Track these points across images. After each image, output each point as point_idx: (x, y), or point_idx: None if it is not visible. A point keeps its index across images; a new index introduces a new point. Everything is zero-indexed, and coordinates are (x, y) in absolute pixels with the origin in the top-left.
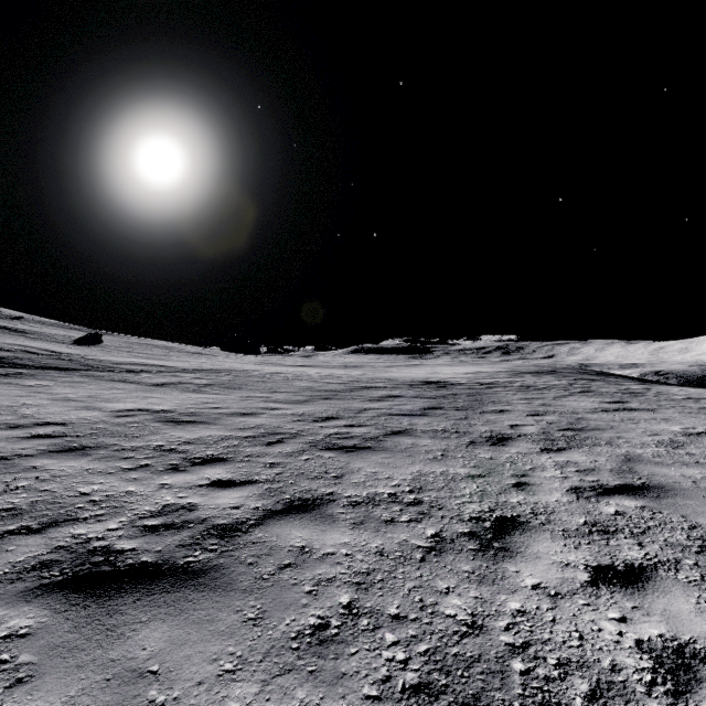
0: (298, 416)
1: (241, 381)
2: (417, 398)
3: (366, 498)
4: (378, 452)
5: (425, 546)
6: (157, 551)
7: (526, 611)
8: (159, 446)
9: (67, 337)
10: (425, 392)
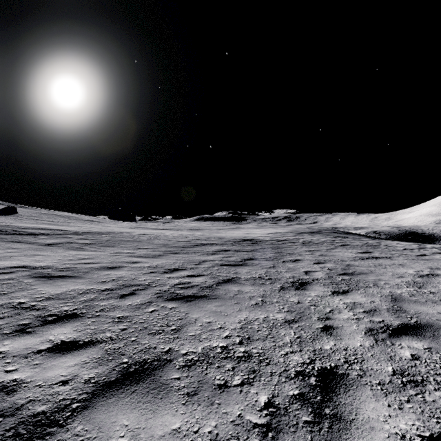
0: (152, 268)
1: (115, 240)
2: (239, 252)
3: (201, 354)
4: (212, 301)
5: (260, 424)
6: None
7: None
8: (20, 303)
9: None
10: (244, 247)
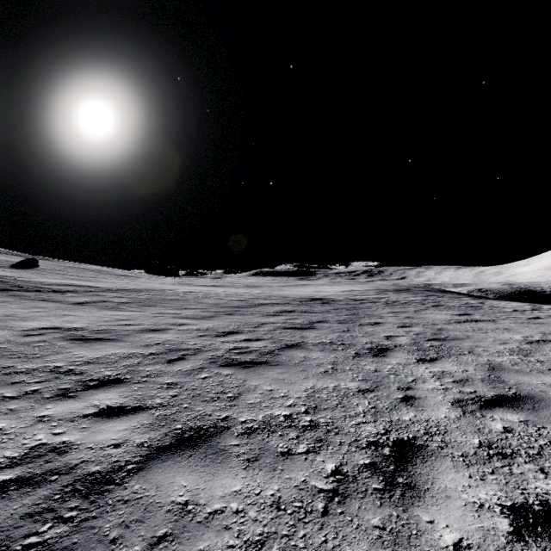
0: (202, 331)
1: (156, 299)
2: (306, 313)
3: (262, 422)
4: (274, 367)
5: (326, 489)
6: None
7: None
8: (57, 367)
9: (7, 261)
10: (312, 307)
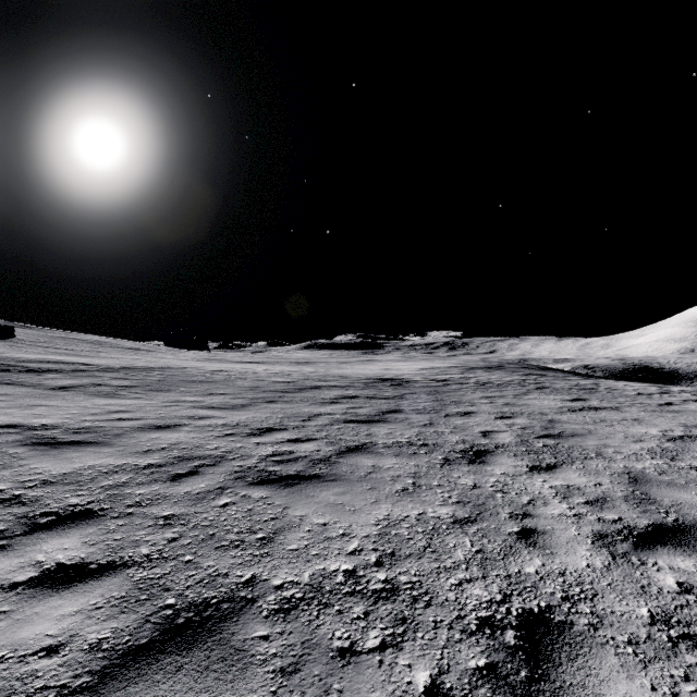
0: (230, 428)
1: (172, 381)
2: (374, 399)
3: (309, 587)
4: (330, 484)
5: None
6: None
7: None
8: None
9: None
10: (381, 391)
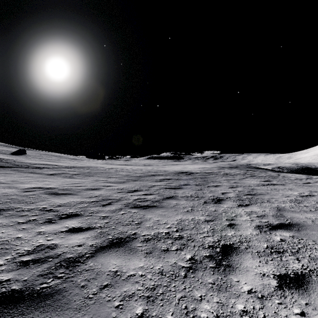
0: (120, 190)
1: (93, 172)
2: (178, 180)
3: (153, 236)
4: (160, 209)
5: (186, 266)
6: (24, 280)
7: (248, 311)
8: (43, 208)
9: (8, 151)
10: (181, 177)
